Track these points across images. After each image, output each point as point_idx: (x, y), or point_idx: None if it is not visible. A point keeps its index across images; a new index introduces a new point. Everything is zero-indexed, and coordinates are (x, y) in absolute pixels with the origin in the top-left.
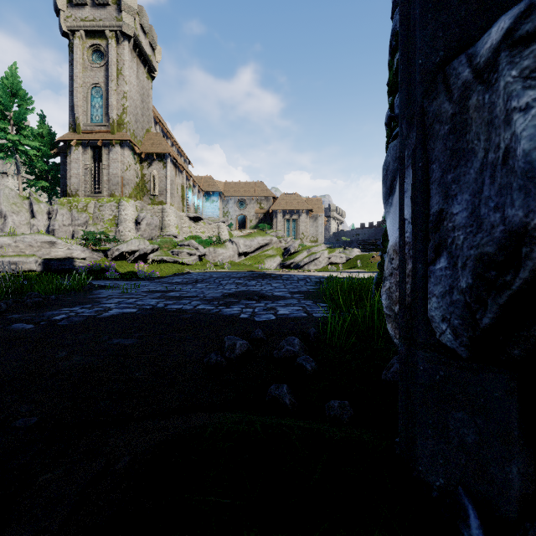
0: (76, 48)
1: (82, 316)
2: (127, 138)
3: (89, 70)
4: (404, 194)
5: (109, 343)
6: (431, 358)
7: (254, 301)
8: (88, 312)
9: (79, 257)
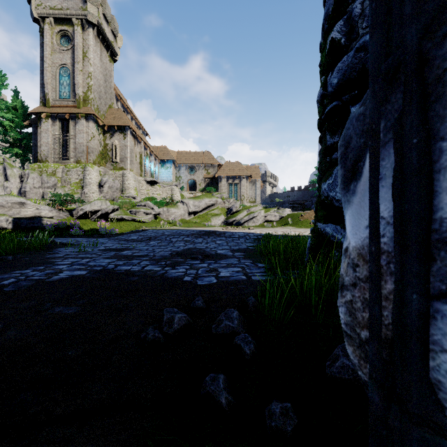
0: (46, 33)
1: (31, 280)
2: (92, 112)
3: (57, 52)
4: (378, 182)
5: (49, 313)
6: (436, 445)
7: (198, 260)
8: (38, 276)
9: (46, 216)
